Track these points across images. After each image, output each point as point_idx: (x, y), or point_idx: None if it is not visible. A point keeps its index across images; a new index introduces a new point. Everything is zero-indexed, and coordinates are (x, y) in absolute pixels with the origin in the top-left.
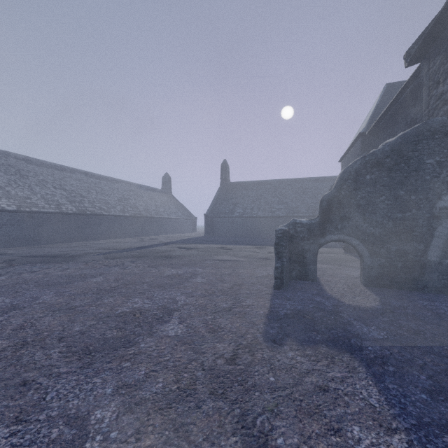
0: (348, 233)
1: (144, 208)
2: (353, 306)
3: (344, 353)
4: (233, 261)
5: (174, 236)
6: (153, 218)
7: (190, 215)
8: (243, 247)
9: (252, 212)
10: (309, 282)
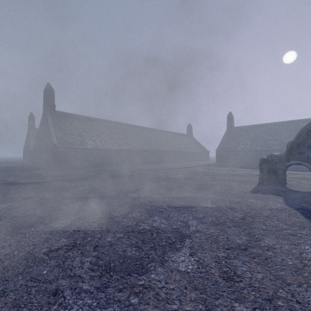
0: (303, 160)
1: (178, 146)
2: (296, 190)
3: (278, 196)
4: (237, 175)
5: (196, 163)
6: (183, 152)
7: (205, 149)
8: (244, 169)
9: (251, 147)
10: (279, 184)
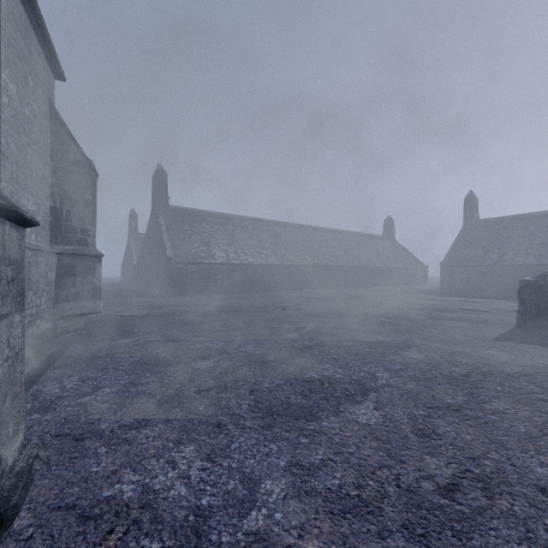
0: None
1: (367, 258)
2: None
3: (547, 348)
4: (478, 310)
5: (401, 288)
6: (377, 268)
7: (419, 263)
8: (495, 301)
9: (515, 258)
10: None
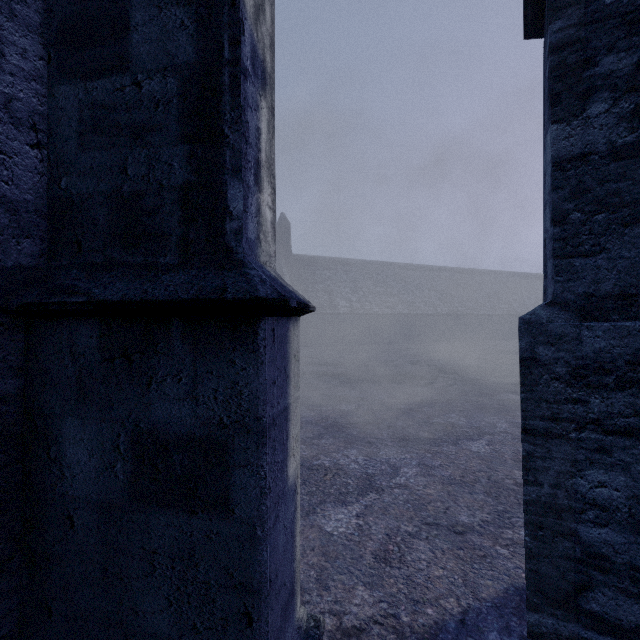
0: None
1: (519, 303)
2: None
3: None
4: None
5: None
6: None
7: None
8: None
9: None
10: None
